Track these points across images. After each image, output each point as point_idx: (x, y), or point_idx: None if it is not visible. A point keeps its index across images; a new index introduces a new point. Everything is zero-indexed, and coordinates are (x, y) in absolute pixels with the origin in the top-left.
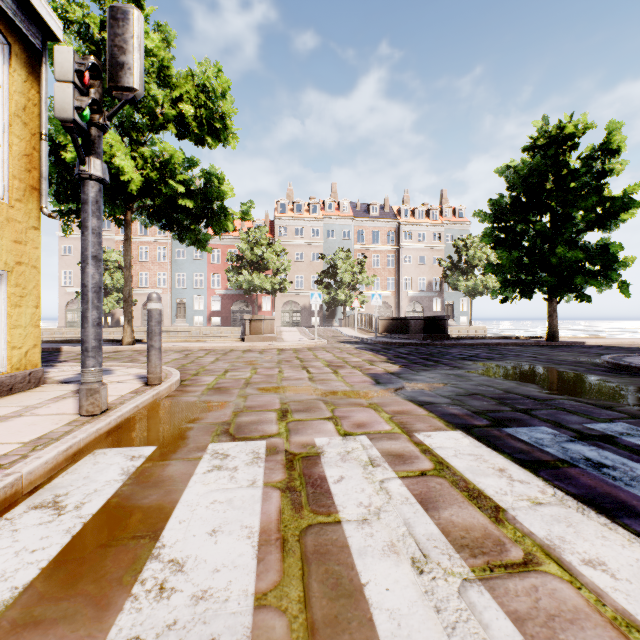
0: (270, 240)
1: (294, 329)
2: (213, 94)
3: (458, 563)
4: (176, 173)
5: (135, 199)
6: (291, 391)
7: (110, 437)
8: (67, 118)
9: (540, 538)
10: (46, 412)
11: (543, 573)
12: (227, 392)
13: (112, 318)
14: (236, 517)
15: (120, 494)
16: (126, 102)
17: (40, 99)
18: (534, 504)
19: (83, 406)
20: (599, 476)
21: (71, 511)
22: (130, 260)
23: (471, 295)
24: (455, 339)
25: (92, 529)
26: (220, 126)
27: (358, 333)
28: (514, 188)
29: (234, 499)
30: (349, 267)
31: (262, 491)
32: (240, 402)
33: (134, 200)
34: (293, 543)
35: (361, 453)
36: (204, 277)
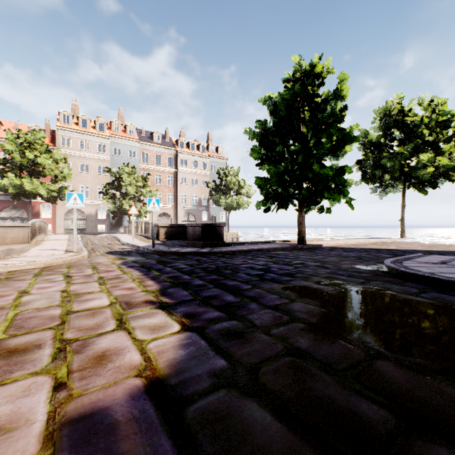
0: (51, 148)
1: (63, 237)
2: None
3: None
4: None
5: None
6: None
7: None
8: None
9: None
10: None
11: None
12: None
13: None
14: None
15: None
16: None
17: None
18: None
19: None
20: None
21: None
22: None
23: (229, 209)
24: (229, 245)
25: None
26: None
27: (137, 240)
28: (276, 113)
29: None
30: (134, 181)
31: None
32: None
33: None
34: None
35: None
36: None
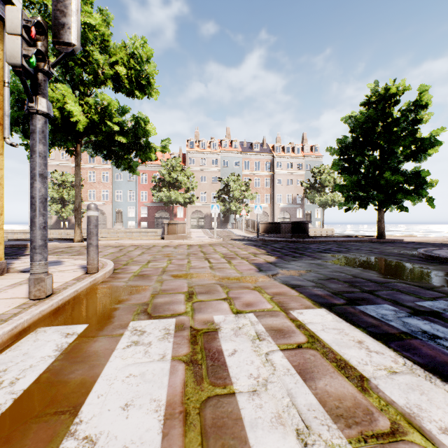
0: (183, 167)
1: (199, 230)
2: (140, 59)
3: (336, 434)
4: (113, 117)
5: (83, 136)
6: (196, 277)
7: (52, 317)
8: (16, 63)
9: (401, 406)
10: (3, 296)
11: (410, 443)
12: (148, 278)
13: (69, 222)
14: (147, 390)
15: (51, 369)
16: (66, 54)
17: (3, 55)
18: (390, 373)
19: (31, 292)
20: (436, 346)
21: (5, 387)
22: (79, 180)
23: (323, 206)
24: (313, 237)
25: (20, 405)
26: (145, 83)
27: (245, 233)
28: (354, 131)
29: (146, 372)
30: (238, 187)
31: (170, 364)
32: (157, 286)
33: (82, 136)
34: (194, 416)
35: (250, 328)
36: (135, 193)
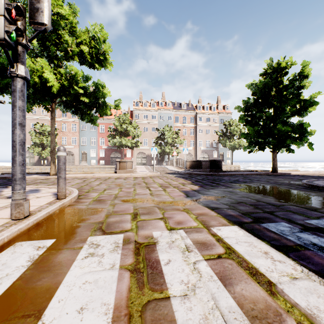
0: (130, 121)
1: (143, 166)
2: (99, 40)
3: None
4: (78, 82)
5: (56, 96)
6: (140, 201)
7: (28, 233)
8: (0, 37)
9: (303, 308)
10: None
11: None
12: (104, 202)
13: (47, 161)
14: (99, 295)
15: (23, 277)
16: (40, 32)
17: None
18: (292, 279)
19: (13, 214)
20: None
21: None
22: (54, 130)
23: (232, 149)
24: (225, 171)
25: None
26: (102, 58)
27: (176, 168)
28: (255, 94)
29: (99, 280)
30: (171, 135)
31: (118, 272)
32: (110, 208)
33: (56, 97)
34: (136, 318)
35: (180, 242)
36: (96, 139)
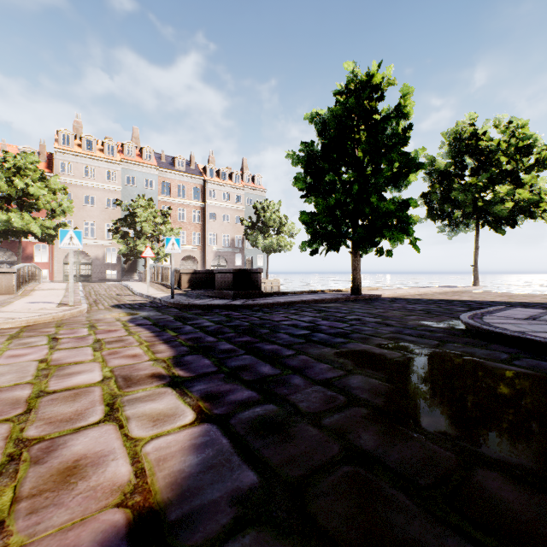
0: (47, 176)
1: (60, 286)
2: None
3: None
4: None
5: None
6: None
7: None
8: None
9: None
10: None
11: None
12: None
13: None
14: None
15: None
16: None
17: None
18: None
19: None
20: None
21: None
22: None
23: (268, 252)
24: (268, 295)
25: None
26: None
27: (154, 289)
28: (326, 133)
29: None
30: (151, 216)
31: None
32: None
33: None
34: None
35: None
36: None
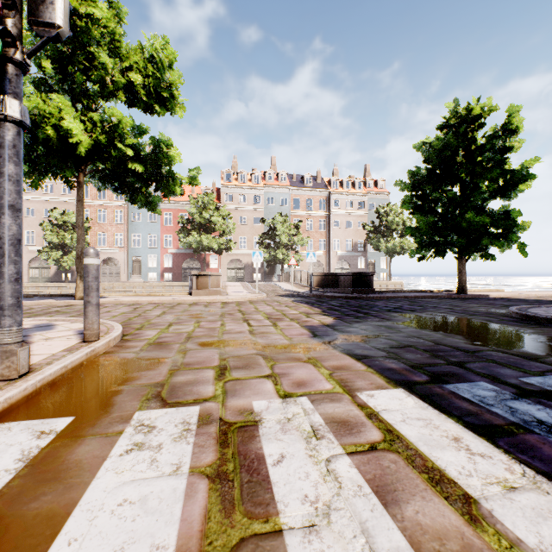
0: (217, 205)
1: (238, 284)
2: (160, 64)
3: None
4: (125, 137)
5: (86, 162)
6: (231, 345)
7: (24, 405)
8: None
9: (533, 549)
10: None
11: None
12: (167, 347)
13: (72, 274)
14: (147, 529)
15: (4, 494)
16: (49, 40)
17: None
18: (507, 490)
19: None
20: None
21: None
22: (82, 220)
23: (390, 255)
24: (379, 292)
25: None
26: (167, 95)
27: (294, 287)
28: (430, 161)
29: (150, 496)
30: (286, 230)
31: (186, 481)
32: (178, 358)
33: (85, 163)
34: None
35: (303, 420)
36: (158, 238)
